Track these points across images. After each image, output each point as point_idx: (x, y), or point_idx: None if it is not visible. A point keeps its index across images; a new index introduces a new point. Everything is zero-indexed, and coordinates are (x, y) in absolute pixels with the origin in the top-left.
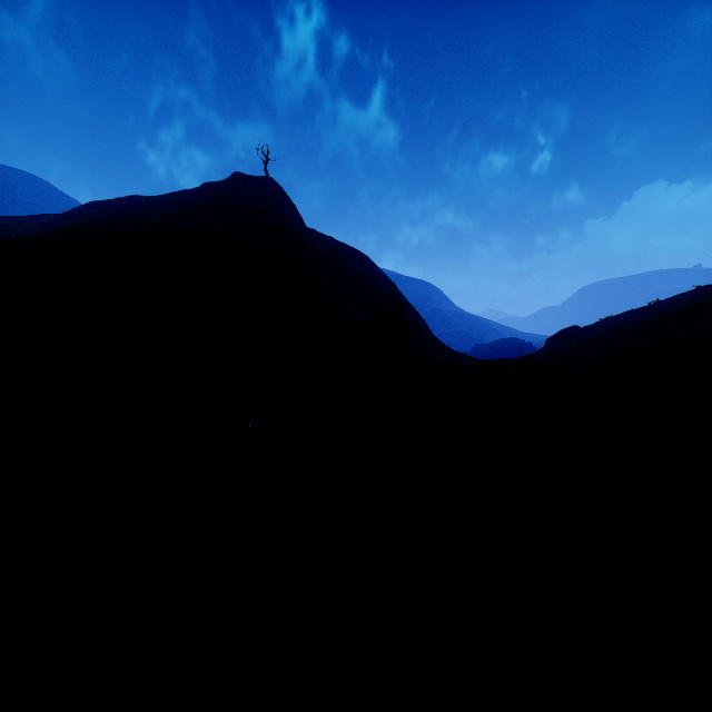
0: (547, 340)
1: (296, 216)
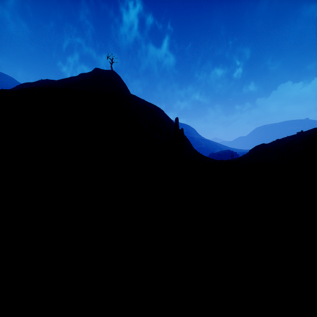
0: (250, 151)
1: (126, 89)
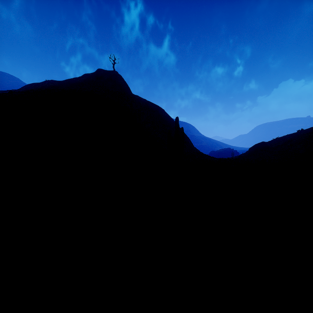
0: (250, 149)
1: (128, 89)
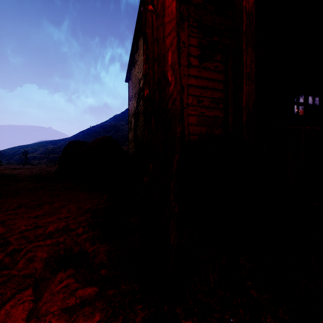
0: None
1: None
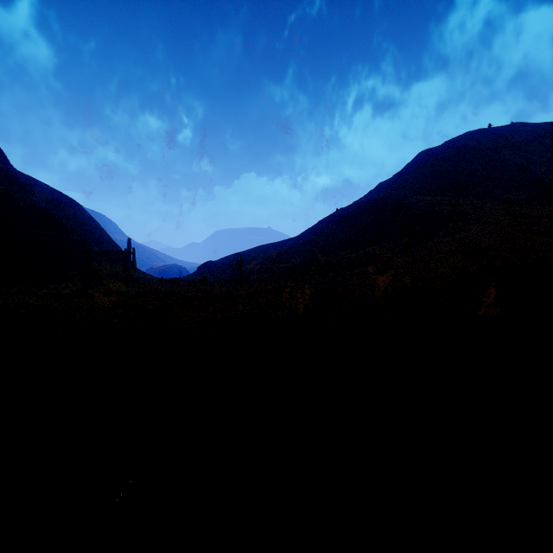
0: (198, 268)
1: (3, 156)
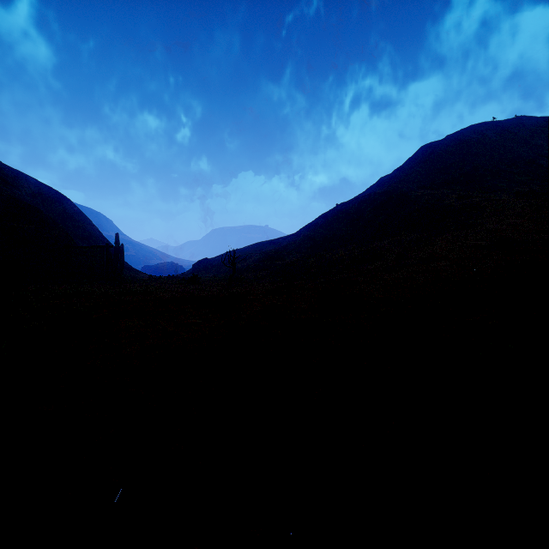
0: (193, 265)
1: None
